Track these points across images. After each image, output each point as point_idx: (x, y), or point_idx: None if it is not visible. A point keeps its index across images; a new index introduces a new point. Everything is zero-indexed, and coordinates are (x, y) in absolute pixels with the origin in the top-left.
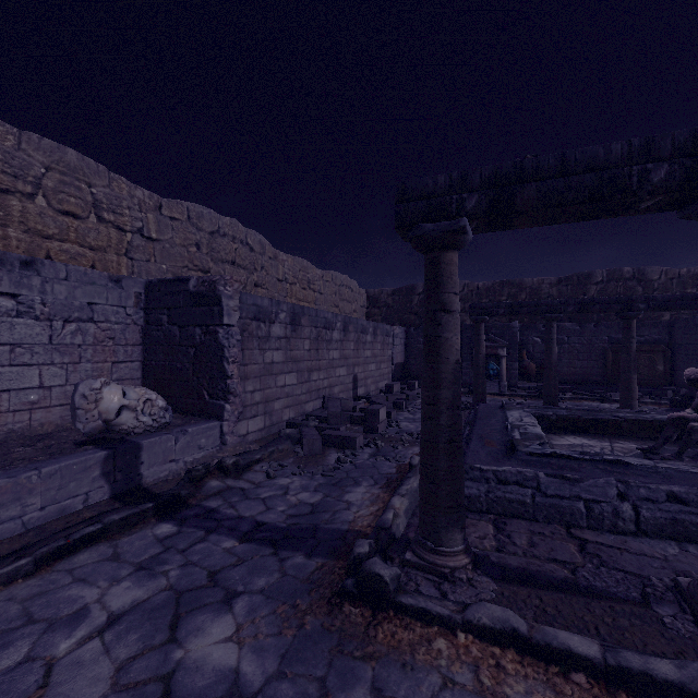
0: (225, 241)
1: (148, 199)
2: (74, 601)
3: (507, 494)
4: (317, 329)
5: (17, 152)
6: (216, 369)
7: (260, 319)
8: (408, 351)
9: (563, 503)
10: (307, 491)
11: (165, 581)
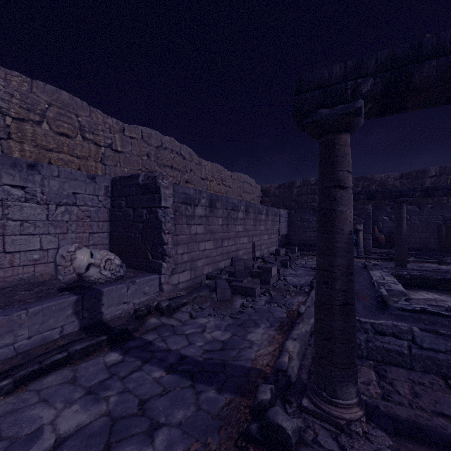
0: (166, 152)
1: (116, 124)
2: (34, 421)
3: (385, 344)
4: (227, 211)
5: (30, 94)
6: (156, 238)
7: (187, 203)
8: (290, 226)
9: (439, 356)
10: (219, 330)
11: (105, 407)
